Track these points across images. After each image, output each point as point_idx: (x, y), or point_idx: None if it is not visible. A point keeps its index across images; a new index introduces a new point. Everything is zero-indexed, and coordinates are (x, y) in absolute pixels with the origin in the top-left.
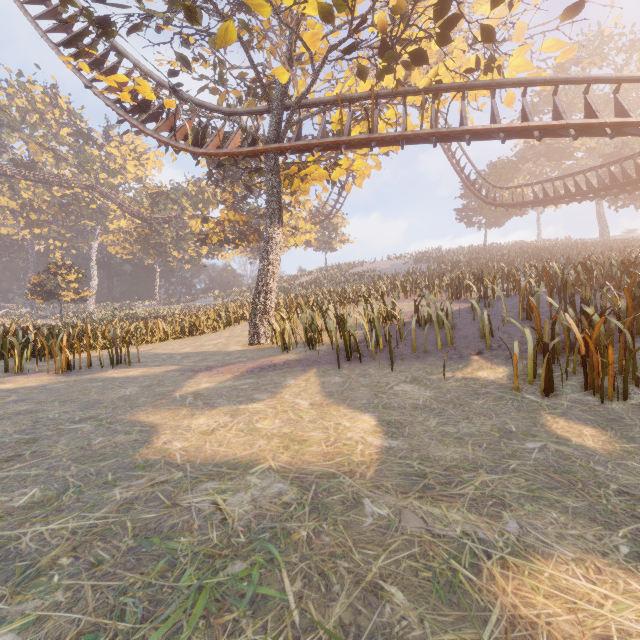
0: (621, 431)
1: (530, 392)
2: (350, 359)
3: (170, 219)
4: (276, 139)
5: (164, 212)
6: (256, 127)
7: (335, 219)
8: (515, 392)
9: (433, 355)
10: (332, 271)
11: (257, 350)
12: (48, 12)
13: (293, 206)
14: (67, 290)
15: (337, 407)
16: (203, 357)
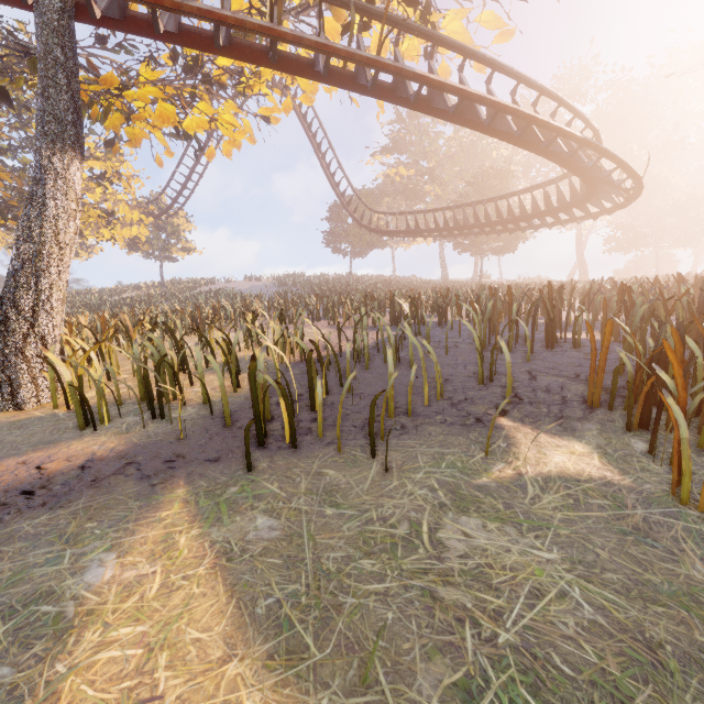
0: None
1: None
2: (264, 441)
3: None
4: None
5: None
6: None
7: (176, 219)
8: (694, 511)
9: (428, 420)
10: (171, 287)
11: (5, 426)
12: None
13: (109, 179)
14: None
15: None
16: None
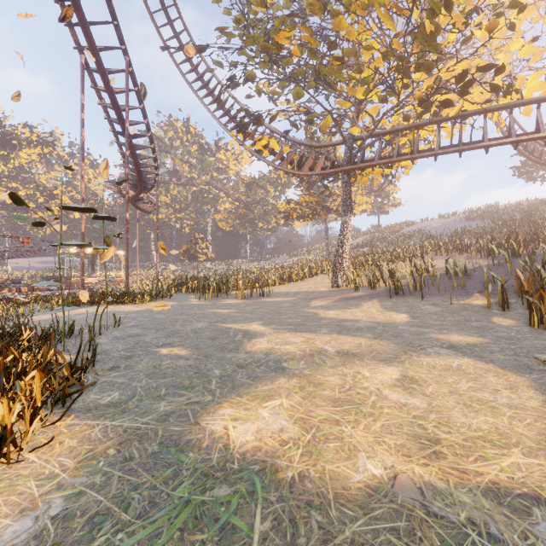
0: (526, 322)
1: (497, 310)
2: (397, 295)
3: (259, 200)
4: (348, 162)
5: (255, 196)
6: (334, 153)
7: (387, 187)
8: (488, 309)
9: (450, 293)
10: (384, 231)
11: (338, 290)
12: (213, 100)
13: (352, 186)
14: (202, 254)
15: (389, 312)
16: (307, 294)
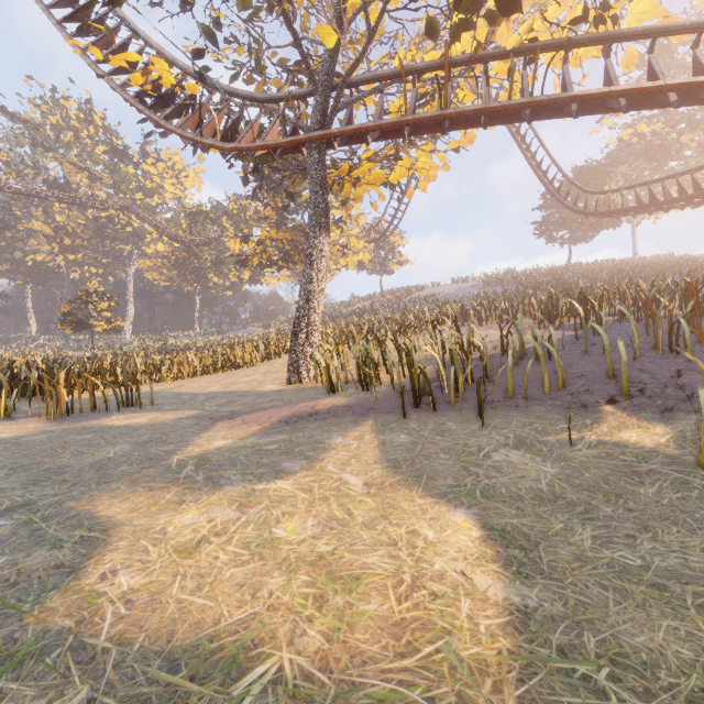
0: None
1: None
2: (419, 406)
3: (209, 241)
4: (321, 126)
5: (203, 233)
6: (297, 115)
7: (392, 238)
8: None
9: (539, 403)
10: (388, 297)
11: (297, 390)
12: None
13: (344, 221)
14: (98, 319)
15: (408, 492)
16: (230, 399)
